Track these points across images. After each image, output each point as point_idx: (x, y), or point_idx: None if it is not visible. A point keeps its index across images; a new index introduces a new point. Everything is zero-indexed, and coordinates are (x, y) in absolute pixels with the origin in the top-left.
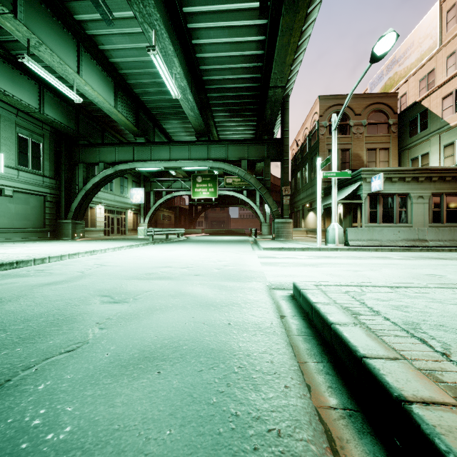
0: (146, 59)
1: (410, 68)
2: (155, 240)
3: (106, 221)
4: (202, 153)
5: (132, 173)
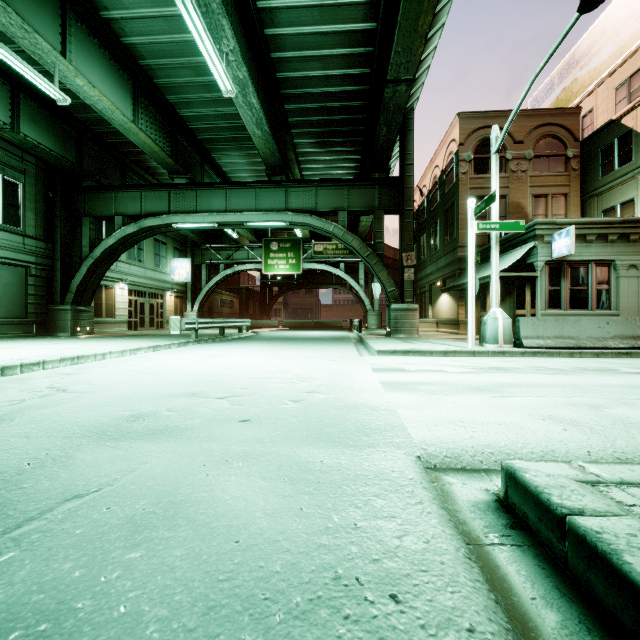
0: (182, 38)
1: (599, 71)
2: (200, 338)
3: (131, 308)
4: (276, 200)
5: (173, 237)
